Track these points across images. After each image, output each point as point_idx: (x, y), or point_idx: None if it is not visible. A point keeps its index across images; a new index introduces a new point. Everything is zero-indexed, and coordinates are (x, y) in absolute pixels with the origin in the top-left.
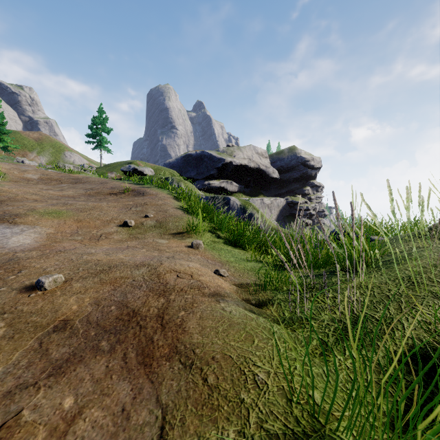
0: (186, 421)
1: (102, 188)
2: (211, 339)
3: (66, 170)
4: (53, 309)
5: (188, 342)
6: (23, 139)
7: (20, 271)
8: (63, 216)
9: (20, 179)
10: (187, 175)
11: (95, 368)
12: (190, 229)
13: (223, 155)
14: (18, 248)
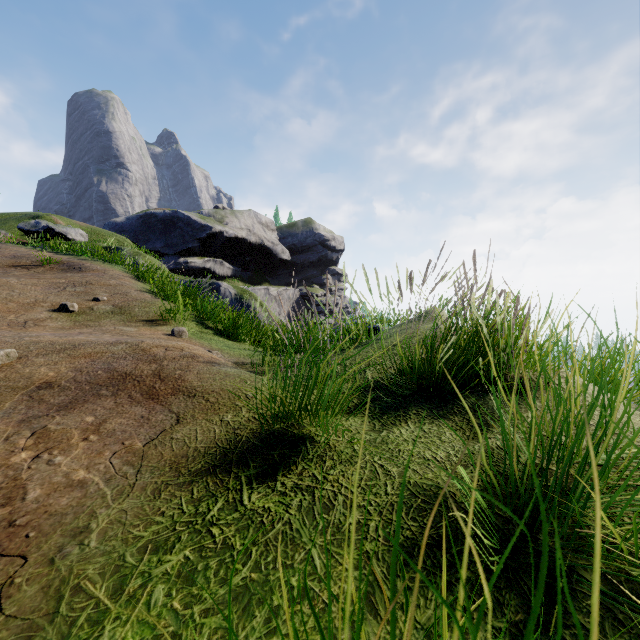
0: (196, 416)
1: None
2: (210, 383)
3: None
4: (24, 377)
5: (189, 386)
6: None
7: None
8: None
9: None
10: (148, 246)
11: (103, 404)
12: (169, 315)
13: (208, 220)
14: None
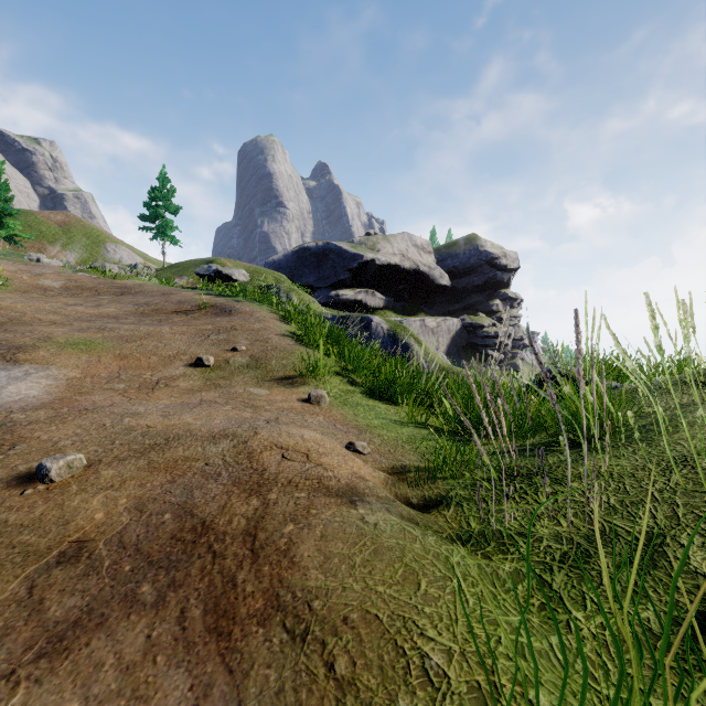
0: None
1: (164, 303)
2: (341, 580)
3: (107, 273)
4: (62, 520)
5: (300, 587)
6: (40, 224)
7: (13, 447)
8: (97, 350)
9: (32, 288)
10: (302, 281)
11: (125, 640)
12: (307, 370)
13: (359, 248)
14: (16, 405)
